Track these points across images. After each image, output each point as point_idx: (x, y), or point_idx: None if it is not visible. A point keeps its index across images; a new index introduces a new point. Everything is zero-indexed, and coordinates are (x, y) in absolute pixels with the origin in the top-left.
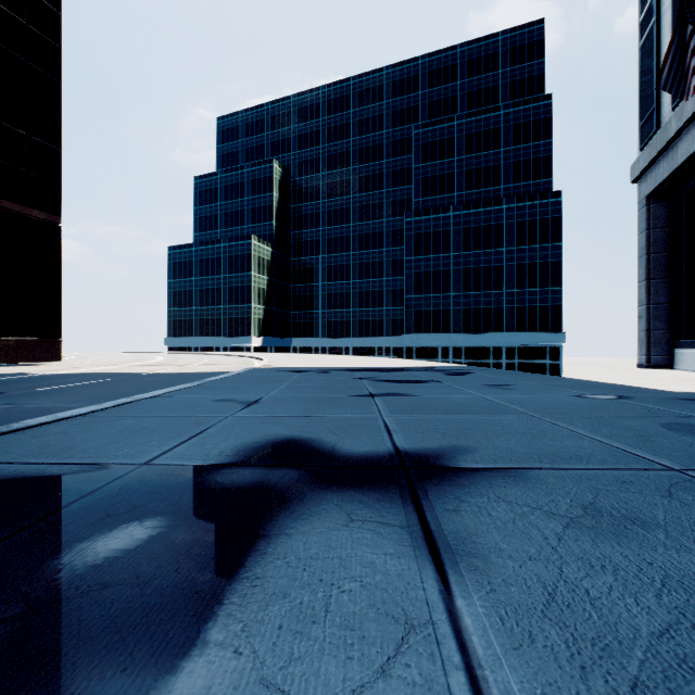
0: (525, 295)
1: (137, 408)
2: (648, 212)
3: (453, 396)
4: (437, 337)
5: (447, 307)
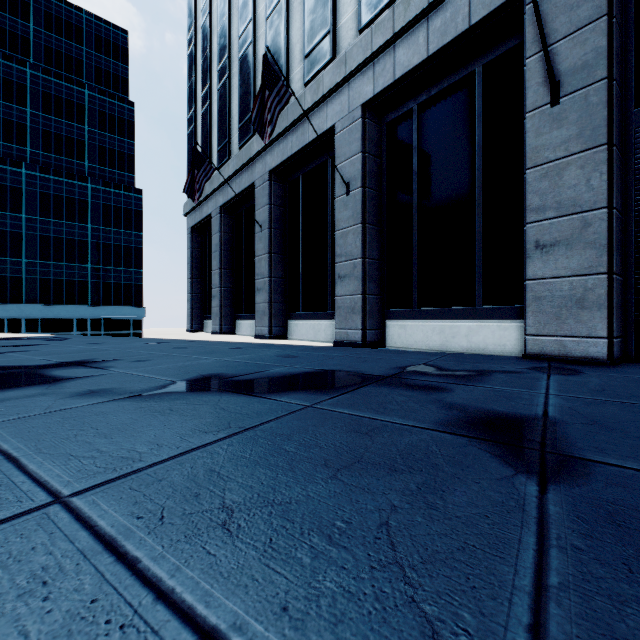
0: (111, 273)
1: None
2: (192, 237)
3: (70, 349)
4: (2, 307)
5: (19, 275)
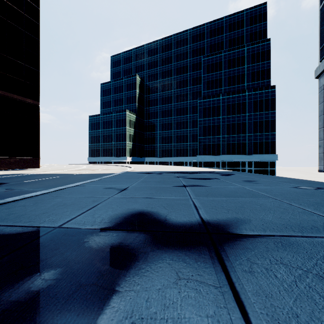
0: (257, 136)
1: (65, 192)
2: None
3: (227, 187)
4: (214, 157)
5: (219, 142)
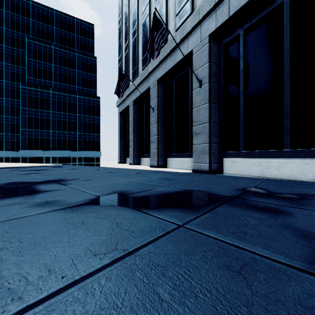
0: (86, 136)
1: None
2: (120, 117)
3: (59, 172)
4: (42, 152)
5: (49, 137)
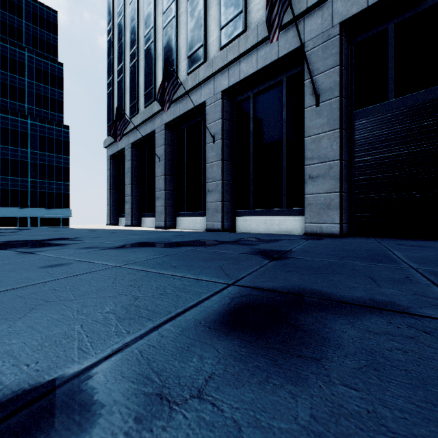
0: (45, 184)
1: None
2: (111, 162)
3: (42, 233)
4: None
5: None
